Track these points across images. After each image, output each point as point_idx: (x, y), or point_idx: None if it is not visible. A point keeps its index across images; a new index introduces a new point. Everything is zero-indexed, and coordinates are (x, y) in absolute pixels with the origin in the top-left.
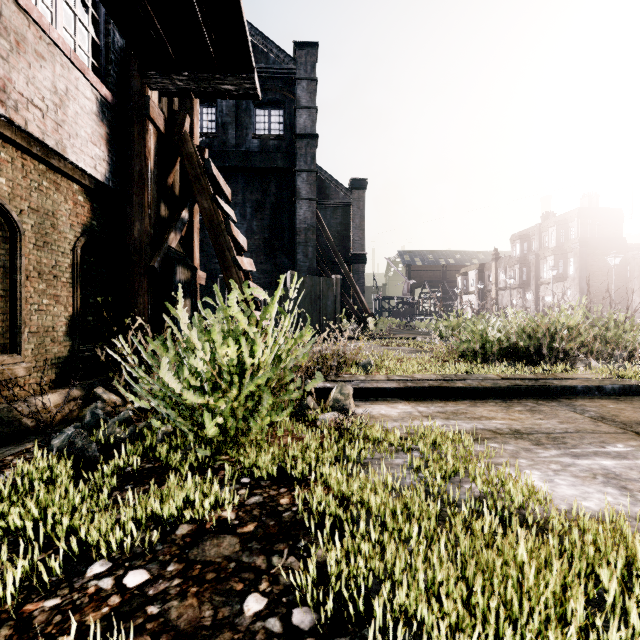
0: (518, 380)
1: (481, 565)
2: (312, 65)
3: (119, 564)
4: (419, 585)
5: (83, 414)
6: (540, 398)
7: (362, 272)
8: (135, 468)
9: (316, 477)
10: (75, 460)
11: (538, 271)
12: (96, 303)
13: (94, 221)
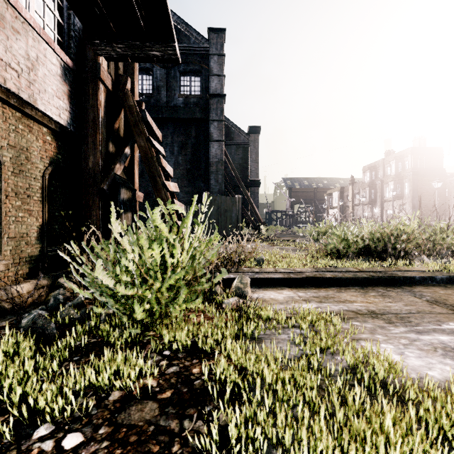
0: (372, 272)
1: (353, 432)
2: (221, 45)
3: (60, 427)
4: (303, 453)
5: (49, 298)
6: (388, 286)
7: (257, 193)
8: (82, 343)
9: (221, 350)
10: (37, 336)
11: (382, 192)
12: (61, 215)
13: (59, 155)
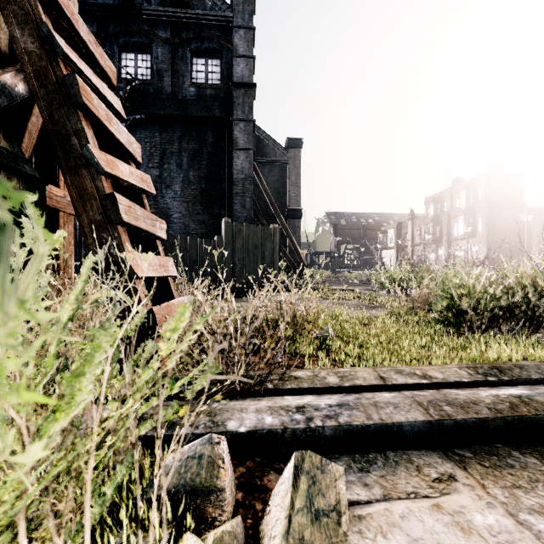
0: None
1: None
2: (250, 14)
3: None
4: None
5: None
6: None
7: (298, 226)
8: None
9: None
10: None
11: (450, 229)
12: None
13: None
